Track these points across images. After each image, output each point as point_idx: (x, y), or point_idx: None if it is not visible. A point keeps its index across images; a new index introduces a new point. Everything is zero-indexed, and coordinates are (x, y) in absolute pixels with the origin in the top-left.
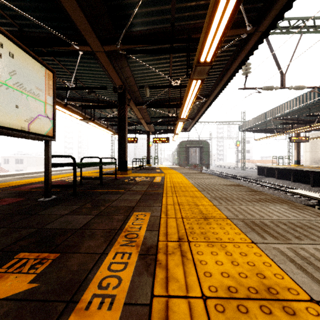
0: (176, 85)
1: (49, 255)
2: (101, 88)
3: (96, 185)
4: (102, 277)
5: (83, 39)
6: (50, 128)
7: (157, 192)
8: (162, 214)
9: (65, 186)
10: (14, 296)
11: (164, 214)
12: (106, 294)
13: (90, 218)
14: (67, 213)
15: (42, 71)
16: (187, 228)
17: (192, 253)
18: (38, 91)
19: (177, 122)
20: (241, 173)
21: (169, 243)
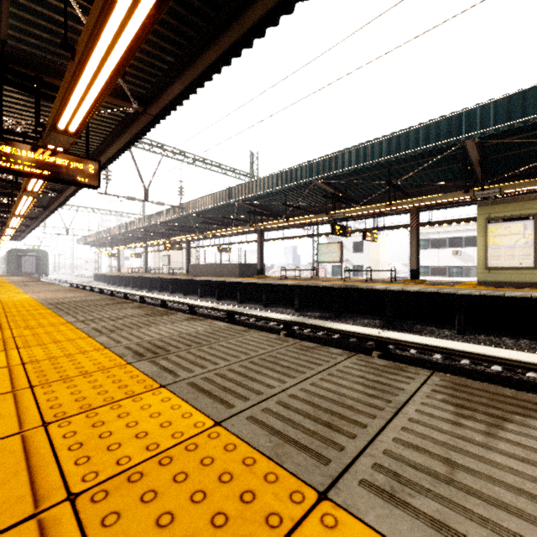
0: None
1: None
2: None
3: None
4: None
5: None
6: None
7: None
8: None
9: None
10: None
11: None
12: None
13: None
14: None
15: None
16: None
17: None
18: None
19: None
20: (85, 280)
21: None
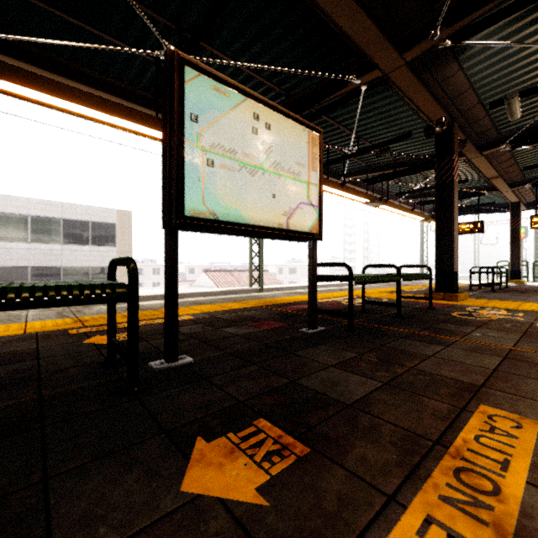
0: None
1: (295, 443)
2: (400, 139)
3: (390, 317)
4: None
5: (367, 62)
6: (314, 222)
7: None
8: None
9: (336, 314)
10: (234, 506)
11: None
12: None
13: (372, 386)
14: (335, 363)
15: (304, 136)
16: None
17: None
18: (298, 168)
19: None
20: None
21: None
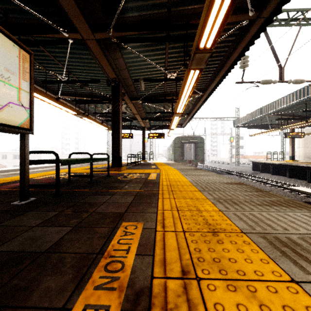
0: (172, 78)
1: None
2: (94, 81)
3: (86, 184)
4: None
5: (73, 26)
6: (26, 119)
7: (152, 192)
8: (157, 225)
9: (46, 186)
10: None
11: (160, 225)
12: None
13: (65, 231)
14: (39, 223)
15: (15, 50)
16: (192, 251)
17: (206, 307)
18: (8, 74)
19: (173, 117)
20: (236, 169)
21: (169, 283)
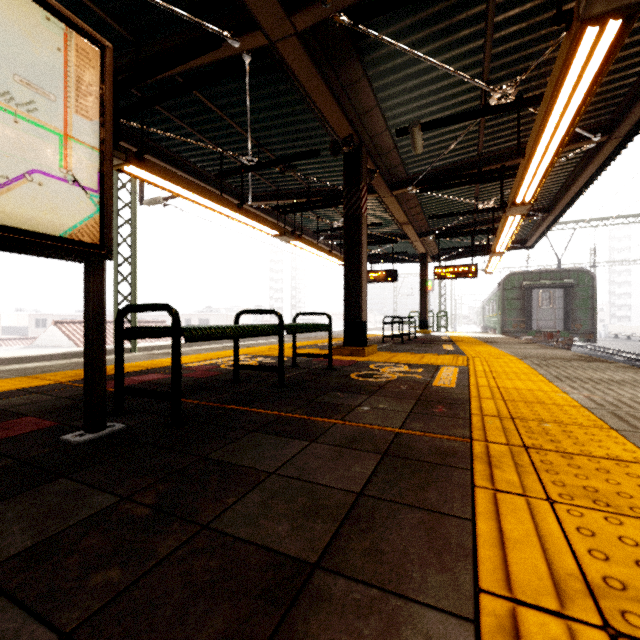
0: (505, 103)
1: None
2: (307, 156)
3: (268, 388)
4: None
5: (249, 20)
6: (88, 219)
7: (445, 444)
8: None
9: (154, 396)
10: None
11: None
12: None
13: None
14: (9, 555)
15: (52, 32)
16: None
17: None
18: (30, 94)
19: (503, 218)
20: None
21: None
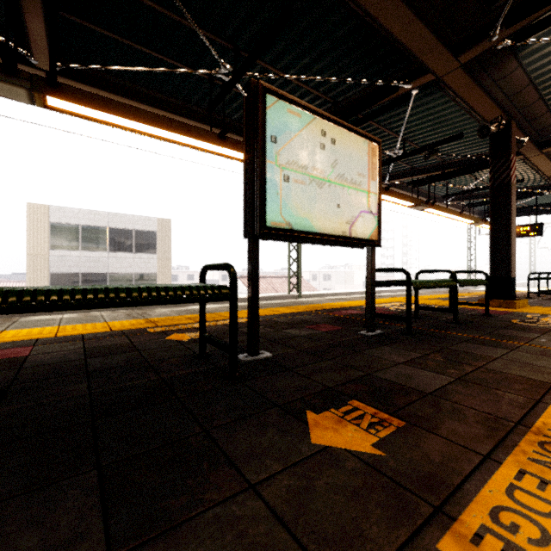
0: None
1: (390, 418)
2: (450, 140)
3: (445, 323)
4: (495, 503)
5: (419, 67)
6: (374, 229)
7: None
8: None
9: (393, 318)
10: (358, 454)
11: None
12: (514, 542)
13: (446, 380)
14: (403, 361)
15: (365, 147)
16: None
17: None
18: (360, 178)
19: None
20: None
21: None
